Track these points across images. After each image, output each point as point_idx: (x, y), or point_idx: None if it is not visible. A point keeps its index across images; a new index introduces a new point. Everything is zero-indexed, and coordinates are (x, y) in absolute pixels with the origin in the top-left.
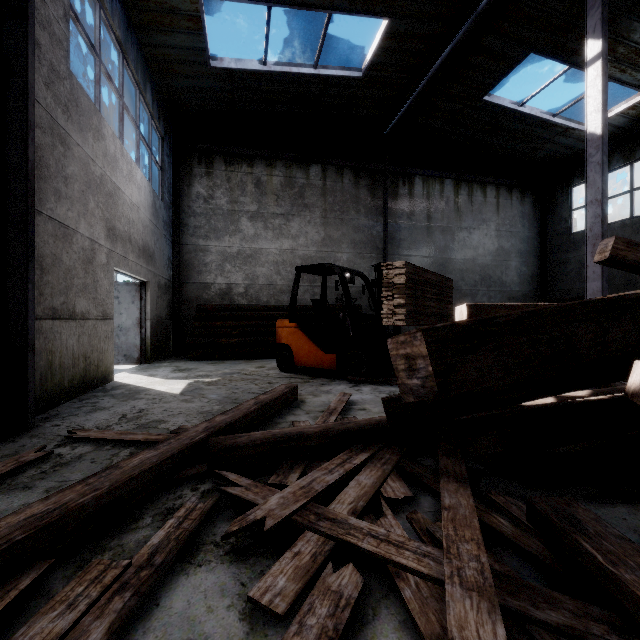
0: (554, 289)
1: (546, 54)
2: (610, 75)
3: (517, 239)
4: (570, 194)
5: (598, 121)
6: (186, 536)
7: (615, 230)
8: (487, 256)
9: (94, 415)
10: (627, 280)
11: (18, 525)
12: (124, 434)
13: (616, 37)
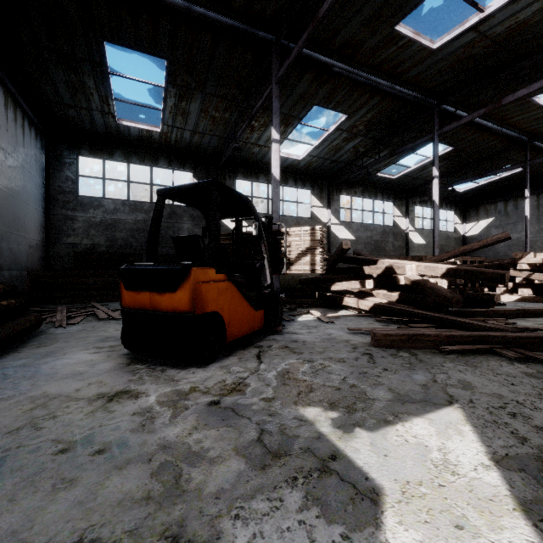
0: (60, 242)
1: (168, 69)
2: (165, 109)
3: (34, 183)
4: (77, 160)
5: (278, 173)
6: None
7: (118, 205)
8: (18, 193)
9: None
10: (127, 243)
11: None
12: None
13: (190, 97)
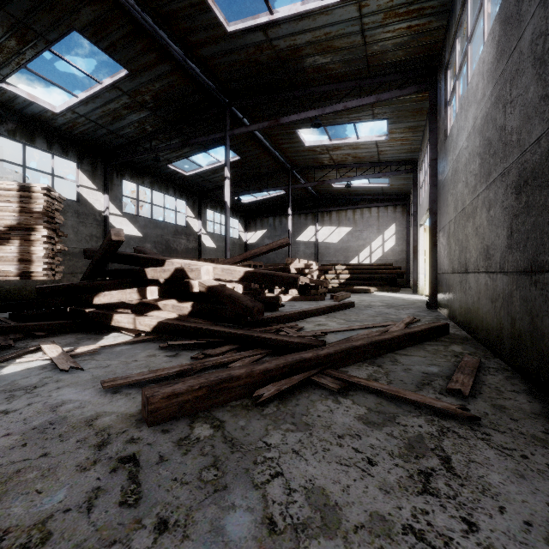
0: None
1: None
2: None
3: None
4: None
5: None
6: (337, 341)
7: None
8: None
9: (535, 497)
10: None
11: (385, 335)
12: (394, 390)
13: None
